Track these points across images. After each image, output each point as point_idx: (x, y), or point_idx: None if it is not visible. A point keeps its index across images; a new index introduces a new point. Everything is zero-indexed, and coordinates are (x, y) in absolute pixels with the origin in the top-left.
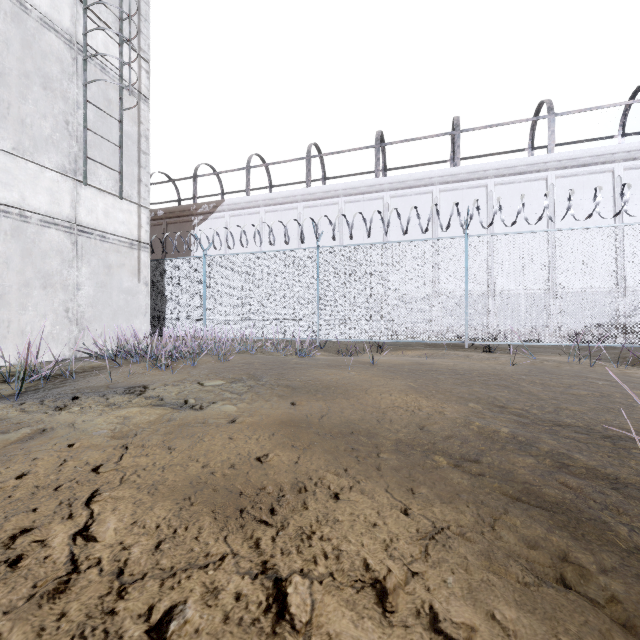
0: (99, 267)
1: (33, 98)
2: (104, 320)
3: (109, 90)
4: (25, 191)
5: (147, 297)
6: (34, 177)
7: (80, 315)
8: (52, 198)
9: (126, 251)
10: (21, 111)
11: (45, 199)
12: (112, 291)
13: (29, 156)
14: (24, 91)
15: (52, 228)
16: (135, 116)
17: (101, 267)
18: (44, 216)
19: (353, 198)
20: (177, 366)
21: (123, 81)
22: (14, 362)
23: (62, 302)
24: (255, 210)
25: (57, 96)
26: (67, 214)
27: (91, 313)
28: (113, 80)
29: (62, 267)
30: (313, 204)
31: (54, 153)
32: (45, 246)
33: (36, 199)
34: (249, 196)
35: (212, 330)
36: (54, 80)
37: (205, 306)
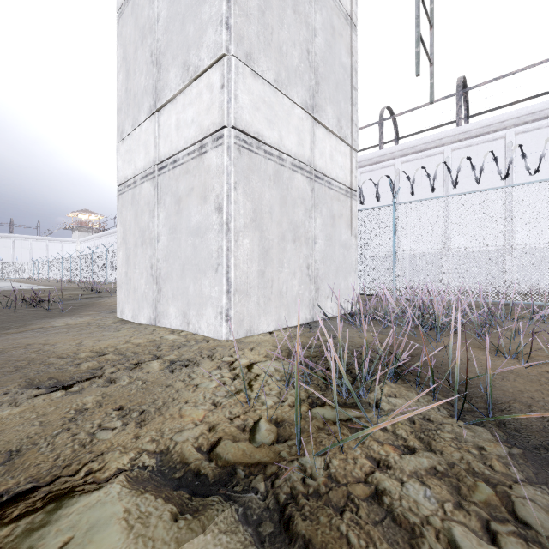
0: (327, 217)
1: (286, 23)
2: (330, 278)
3: (333, 16)
4: (281, 130)
5: (355, 251)
6: (287, 114)
7: (315, 272)
8: (298, 138)
9: (343, 199)
10: (279, 38)
11: (294, 139)
12: (334, 245)
13: (284, 90)
14: (281, 15)
15: (298, 173)
16: (348, 46)
17: (328, 217)
18: (293, 159)
19: (529, 126)
20: (534, 356)
21: (341, 7)
22: (275, 327)
23: (304, 258)
24: (389, 163)
25: (301, 21)
26: (307, 157)
27: (322, 270)
28: (335, 5)
29: (304, 217)
30: (466, 144)
31: (299, 87)
32: (294, 193)
33: (288, 139)
34: (383, 149)
35: (481, 292)
36: (299, 3)
37: (395, 261)
